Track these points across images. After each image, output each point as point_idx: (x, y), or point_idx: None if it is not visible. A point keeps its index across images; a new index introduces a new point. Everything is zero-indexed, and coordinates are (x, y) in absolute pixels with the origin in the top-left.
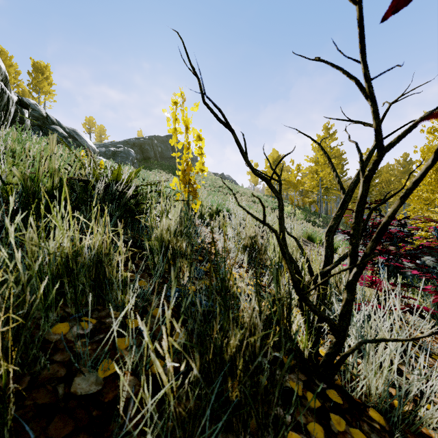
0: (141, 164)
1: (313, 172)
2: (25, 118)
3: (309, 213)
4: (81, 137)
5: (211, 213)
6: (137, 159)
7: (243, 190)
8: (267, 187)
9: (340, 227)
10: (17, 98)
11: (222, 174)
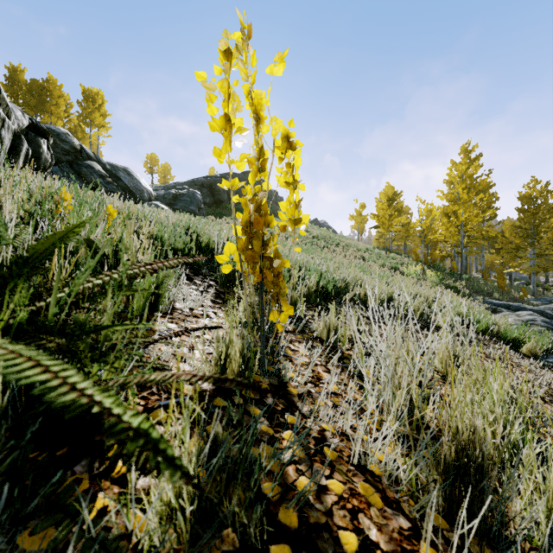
0: (210, 210)
1: (447, 214)
2: (42, 150)
3: (444, 274)
4: (134, 178)
5: (306, 292)
6: (206, 203)
7: (346, 241)
8: (377, 236)
9: (494, 295)
10: (30, 122)
11: (316, 219)
